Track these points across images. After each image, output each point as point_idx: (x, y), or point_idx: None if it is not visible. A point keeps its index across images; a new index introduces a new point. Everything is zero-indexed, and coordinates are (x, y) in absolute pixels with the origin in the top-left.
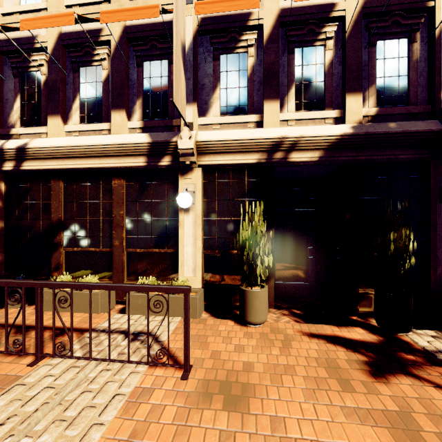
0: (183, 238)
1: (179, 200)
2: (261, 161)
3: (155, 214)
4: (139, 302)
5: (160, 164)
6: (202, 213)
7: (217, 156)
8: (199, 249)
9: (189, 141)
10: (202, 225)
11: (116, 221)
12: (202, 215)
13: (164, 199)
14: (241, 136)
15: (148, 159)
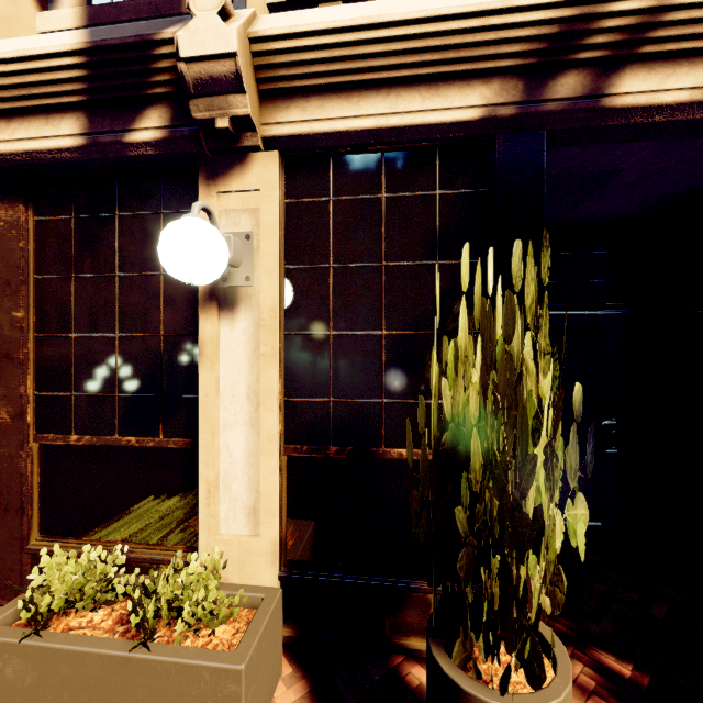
0: (213, 402)
1: (163, 247)
2: (498, 114)
3: (125, 319)
4: (8, 675)
5: (130, 140)
6: (278, 315)
7: (331, 102)
8: (268, 442)
9: (220, 23)
10: (281, 356)
11: (1, 343)
12: (281, 320)
13: (156, 270)
14: (424, 5)
15: (91, 122)
